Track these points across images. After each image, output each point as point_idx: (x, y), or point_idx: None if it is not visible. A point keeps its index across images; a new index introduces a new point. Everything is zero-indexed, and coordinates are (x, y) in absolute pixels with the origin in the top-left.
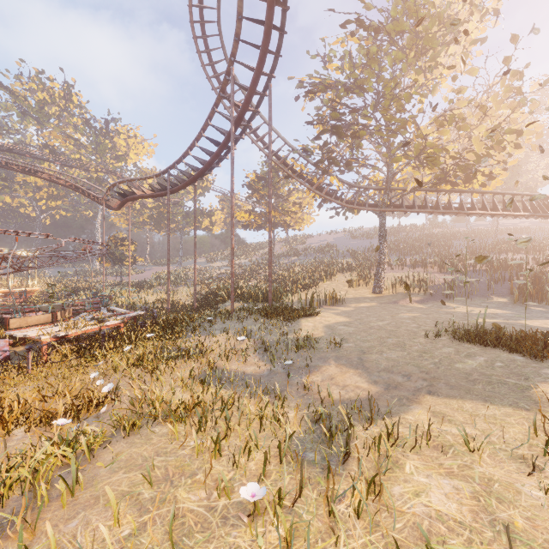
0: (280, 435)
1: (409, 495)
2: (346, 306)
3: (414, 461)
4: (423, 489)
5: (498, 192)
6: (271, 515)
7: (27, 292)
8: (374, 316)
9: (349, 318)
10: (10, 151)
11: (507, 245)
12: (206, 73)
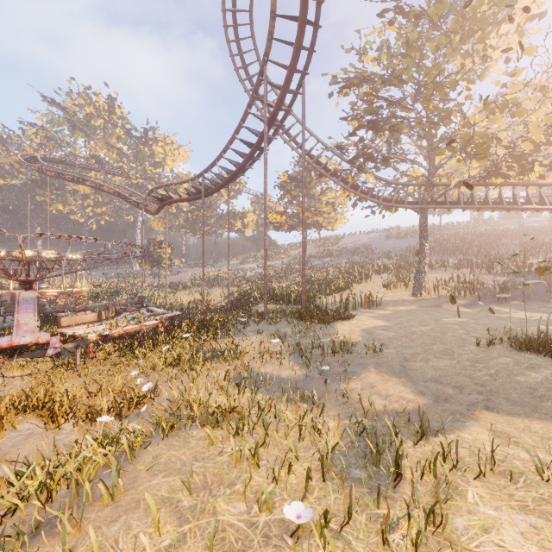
0: (321, 446)
1: (476, 530)
2: (383, 309)
3: (478, 489)
4: (492, 524)
5: None
6: (318, 541)
7: (76, 293)
8: (415, 321)
9: (388, 322)
10: (62, 162)
11: None
12: (239, 76)
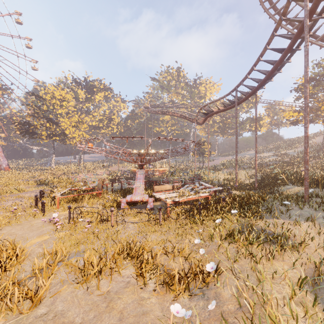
0: None
1: None
2: None
3: None
4: None
5: None
6: None
7: (163, 170)
8: None
9: None
10: (158, 106)
11: None
12: (264, 7)
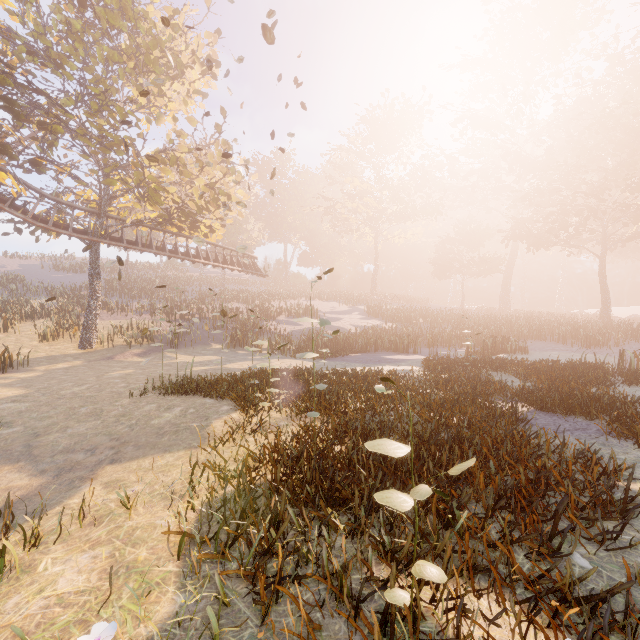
0: None
1: (29, 598)
2: (29, 371)
3: (56, 553)
4: (53, 580)
5: (220, 245)
6: None
7: None
8: (71, 381)
9: (27, 389)
10: None
11: (230, 295)
12: None
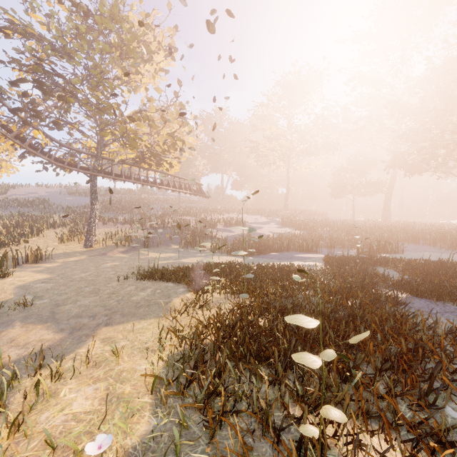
0: None
1: (55, 414)
2: (52, 262)
3: (71, 385)
4: (69, 403)
5: (177, 176)
6: None
7: None
8: (79, 269)
9: (51, 274)
10: None
11: (184, 211)
12: None
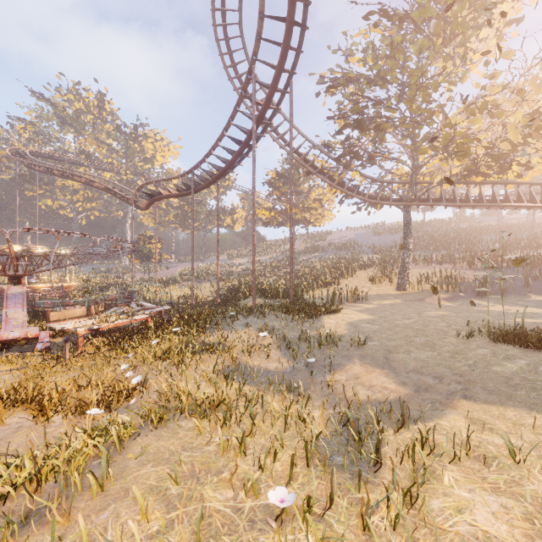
0: (306, 435)
1: (450, 511)
2: (368, 303)
3: (453, 473)
4: (466, 505)
5: (536, 183)
6: (300, 524)
7: (66, 288)
8: (399, 314)
9: (373, 316)
10: (51, 158)
11: None
12: (228, 74)
